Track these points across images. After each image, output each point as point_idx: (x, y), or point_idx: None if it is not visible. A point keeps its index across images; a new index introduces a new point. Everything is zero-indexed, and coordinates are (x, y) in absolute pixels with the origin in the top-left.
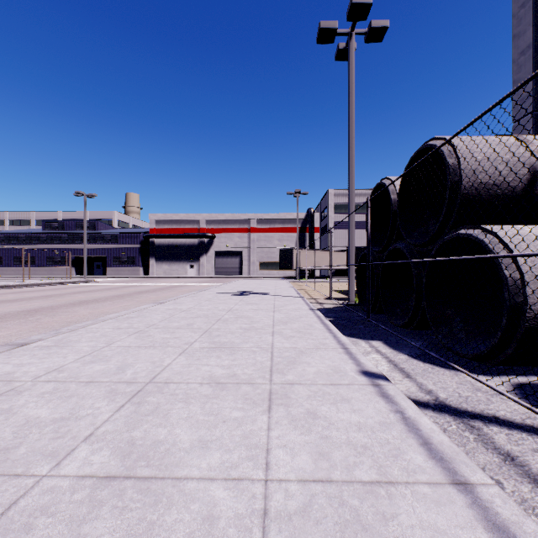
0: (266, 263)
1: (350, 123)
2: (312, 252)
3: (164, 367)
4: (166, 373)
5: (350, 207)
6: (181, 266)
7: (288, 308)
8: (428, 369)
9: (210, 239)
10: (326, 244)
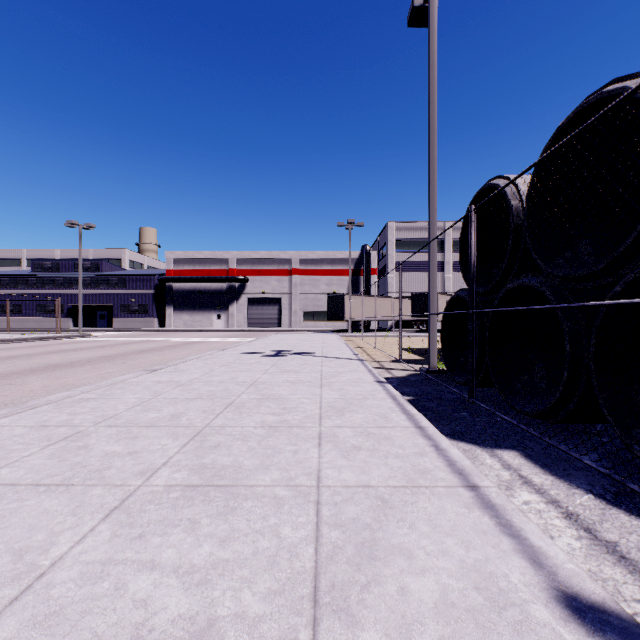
0: (311, 313)
1: (432, 109)
2: (368, 299)
3: (30, 582)
4: (14, 619)
5: (432, 230)
6: (205, 316)
7: (343, 379)
8: None
9: (242, 284)
10: (385, 289)
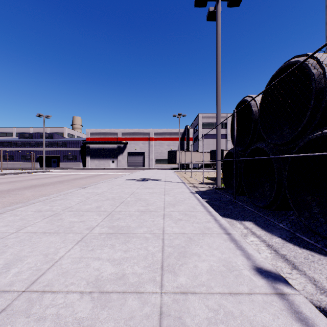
0: (159, 160)
1: (218, 61)
2: (188, 153)
3: (53, 263)
4: (51, 274)
5: (218, 120)
6: (106, 161)
7: (175, 191)
8: (309, 257)
9: (124, 145)
10: (197, 148)
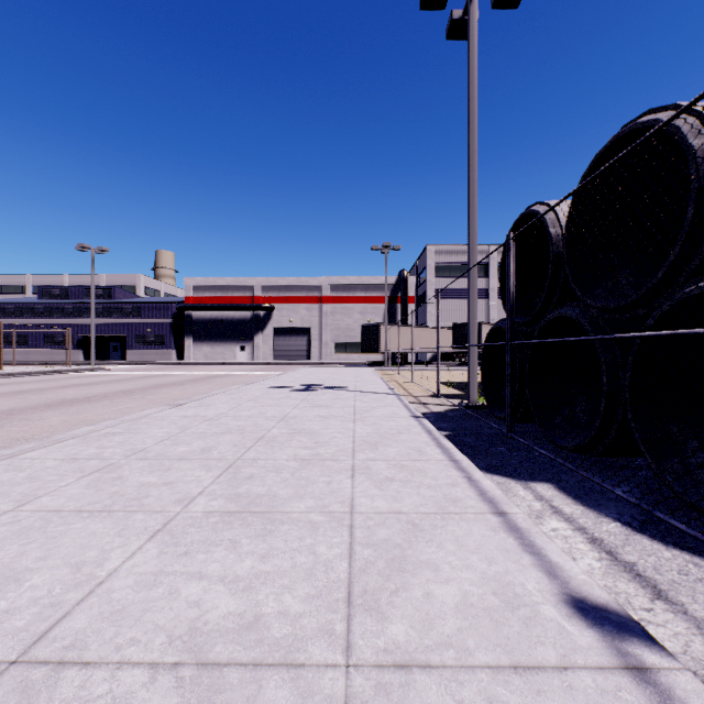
0: (343, 344)
1: (471, 128)
2: (405, 329)
3: (91, 588)
4: (84, 615)
5: (471, 257)
6: (228, 347)
7: (377, 413)
8: (689, 568)
9: (268, 312)
10: (424, 318)
